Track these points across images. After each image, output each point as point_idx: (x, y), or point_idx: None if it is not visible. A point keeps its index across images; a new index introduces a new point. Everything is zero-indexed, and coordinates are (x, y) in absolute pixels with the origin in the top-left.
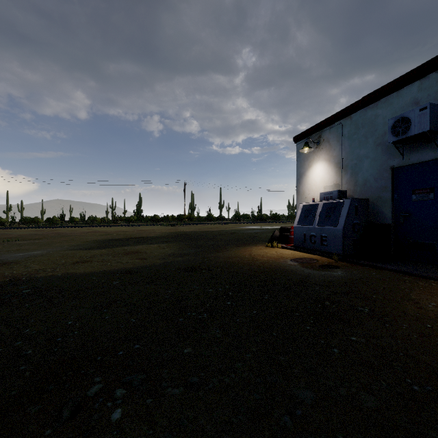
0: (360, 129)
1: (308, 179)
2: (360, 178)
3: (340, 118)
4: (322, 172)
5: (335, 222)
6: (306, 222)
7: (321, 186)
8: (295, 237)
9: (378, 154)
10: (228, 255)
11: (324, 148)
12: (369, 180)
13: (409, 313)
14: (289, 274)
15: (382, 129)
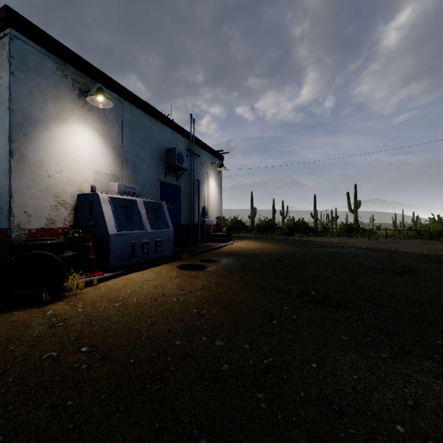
0: (140, 129)
1: (58, 142)
2: (140, 179)
3: (124, 96)
4: (93, 146)
5: (167, 224)
6: (134, 225)
7: (92, 168)
8: (116, 253)
9: (153, 164)
10: (210, 312)
11: (97, 113)
12: (147, 184)
13: (262, 253)
14: (249, 266)
15: (155, 145)
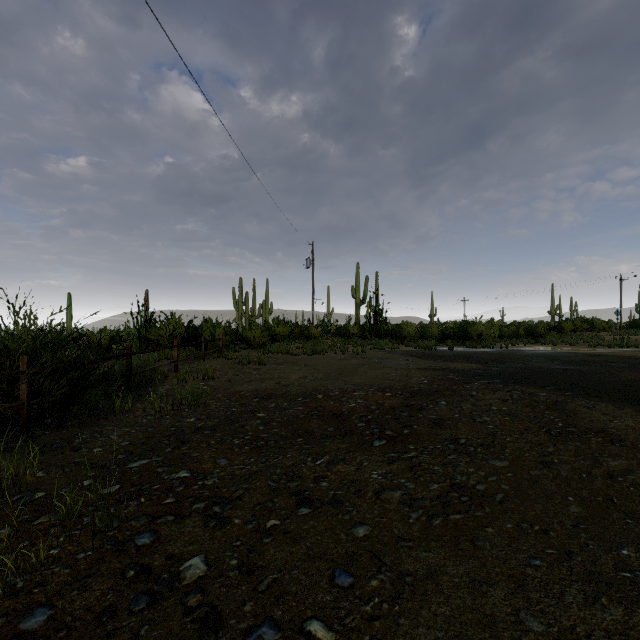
0: None
1: None
2: None
3: None
4: None
5: None
6: None
7: None
8: None
9: None
10: None
11: None
12: None
13: None
14: None
15: None
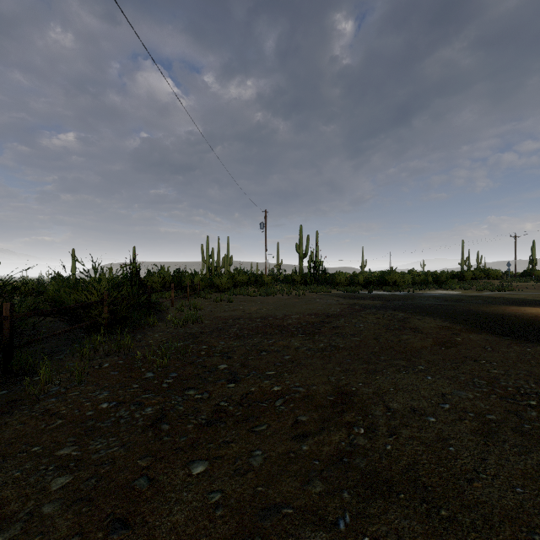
0: None
1: None
2: None
3: None
4: None
5: None
6: None
7: None
8: None
9: None
10: None
11: None
12: None
13: None
14: None
15: None
